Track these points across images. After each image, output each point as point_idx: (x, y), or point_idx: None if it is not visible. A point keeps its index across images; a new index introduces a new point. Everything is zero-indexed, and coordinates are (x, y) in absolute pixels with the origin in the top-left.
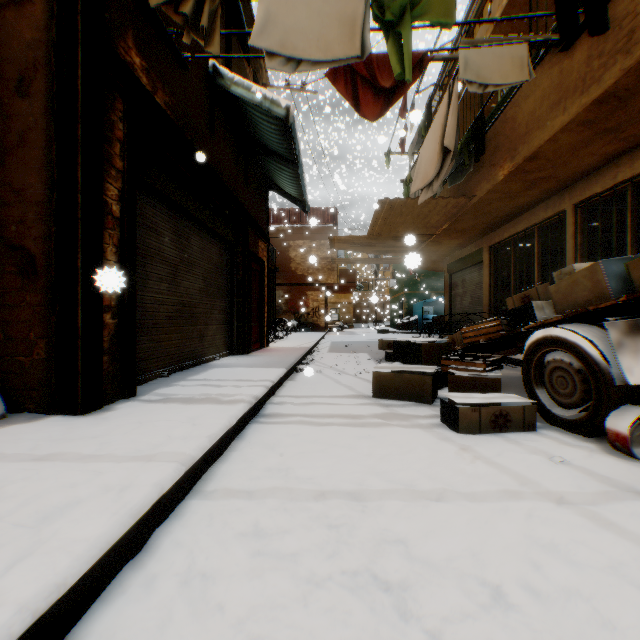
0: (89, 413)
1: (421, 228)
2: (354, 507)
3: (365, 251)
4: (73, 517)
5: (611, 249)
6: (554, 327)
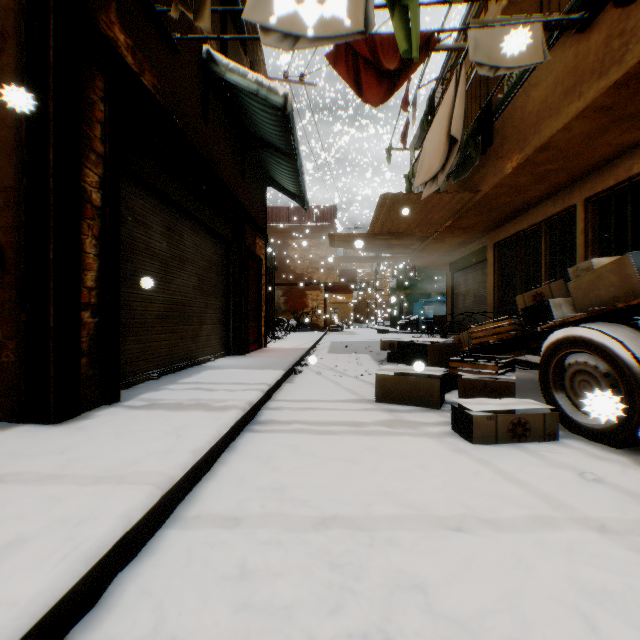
0: (63, 422)
1: (423, 225)
2: (360, 539)
3: (365, 249)
4: (8, 566)
5: (626, 245)
6: (574, 326)
